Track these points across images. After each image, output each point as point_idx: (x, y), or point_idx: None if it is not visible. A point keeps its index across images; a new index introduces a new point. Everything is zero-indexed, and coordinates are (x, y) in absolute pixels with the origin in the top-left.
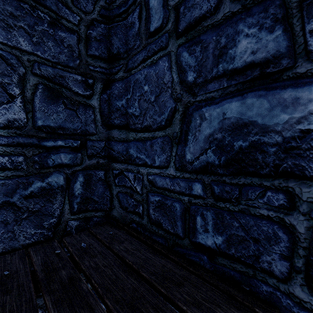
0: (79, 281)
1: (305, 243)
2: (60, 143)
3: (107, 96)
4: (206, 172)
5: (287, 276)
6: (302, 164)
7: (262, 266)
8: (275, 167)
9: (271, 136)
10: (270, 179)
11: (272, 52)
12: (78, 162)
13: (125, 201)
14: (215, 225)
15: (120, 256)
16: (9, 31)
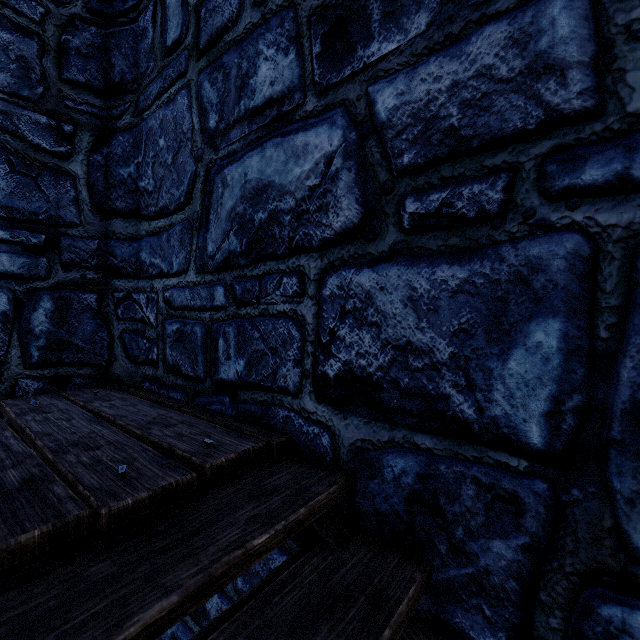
0: (2, 431)
1: (313, 336)
2: (2, 235)
3: (104, 158)
4: (228, 268)
5: (299, 386)
6: (311, 231)
7: (279, 384)
8: (290, 241)
9: (286, 200)
10: (286, 260)
11: (288, 83)
12: (42, 273)
13: (134, 346)
14: (237, 345)
15: (95, 412)
16: None
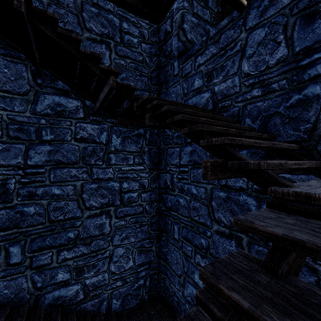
0: None
1: None
2: (142, 268)
3: (158, 244)
4: (189, 303)
5: None
6: None
7: None
8: None
9: None
10: None
11: (201, 286)
12: (148, 273)
13: (165, 290)
14: None
15: (164, 320)
16: (129, 238)
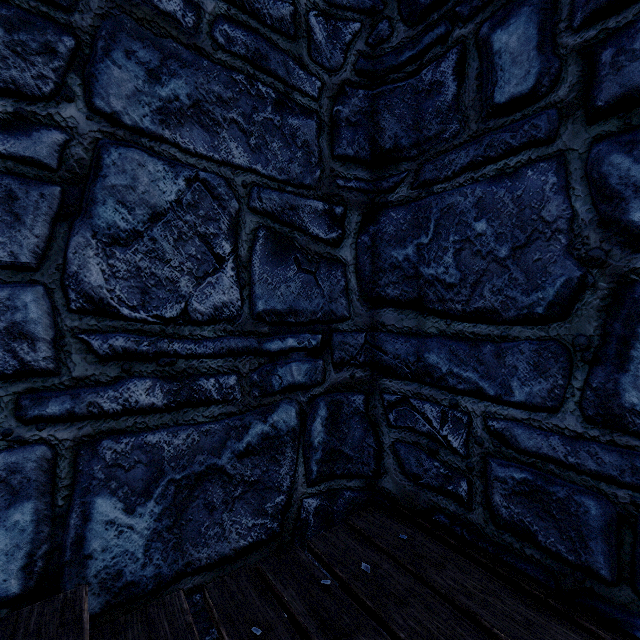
0: None
1: None
2: (291, 342)
3: (370, 238)
4: None
5: None
6: None
7: None
8: None
9: None
10: None
11: None
12: (319, 377)
13: (413, 462)
14: None
15: (458, 606)
16: (216, 132)
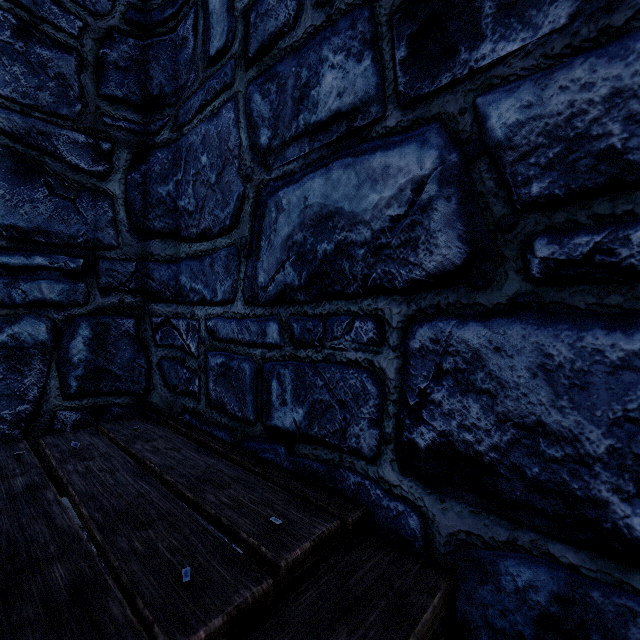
0: (44, 489)
1: (396, 395)
2: (40, 261)
3: (141, 176)
4: (284, 302)
5: (376, 451)
6: (393, 270)
7: (349, 444)
8: (364, 279)
9: (359, 231)
10: (359, 301)
11: (361, 94)
12: (80, 299)
13: (173, 375)
14: (295, 391)
15: (138, 458)
16: None
